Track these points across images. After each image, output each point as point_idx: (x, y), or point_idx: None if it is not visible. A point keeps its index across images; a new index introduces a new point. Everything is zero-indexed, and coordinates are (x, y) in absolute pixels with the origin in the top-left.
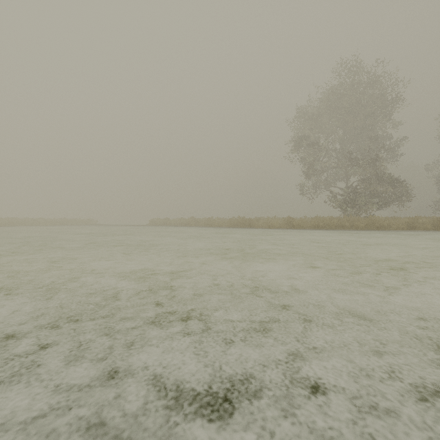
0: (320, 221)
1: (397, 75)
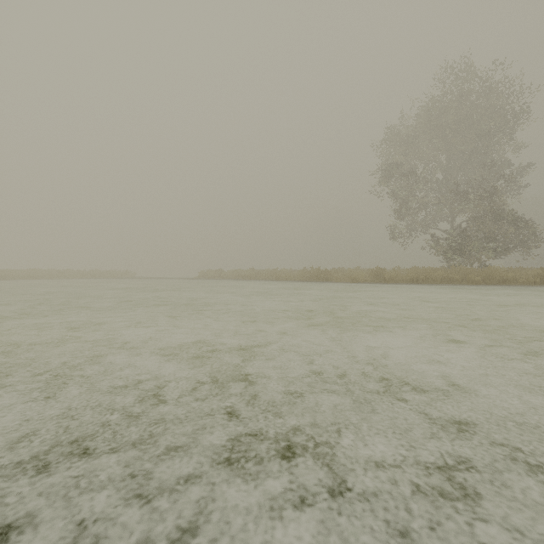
0: (420, 272)
1: (521, 80)
